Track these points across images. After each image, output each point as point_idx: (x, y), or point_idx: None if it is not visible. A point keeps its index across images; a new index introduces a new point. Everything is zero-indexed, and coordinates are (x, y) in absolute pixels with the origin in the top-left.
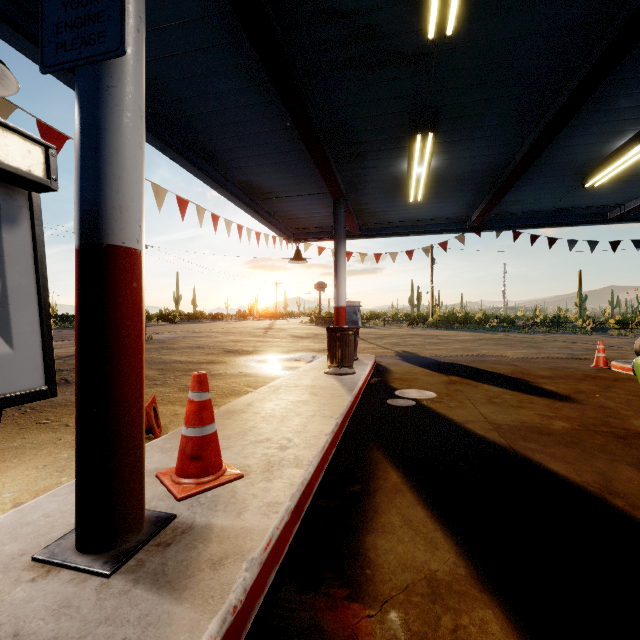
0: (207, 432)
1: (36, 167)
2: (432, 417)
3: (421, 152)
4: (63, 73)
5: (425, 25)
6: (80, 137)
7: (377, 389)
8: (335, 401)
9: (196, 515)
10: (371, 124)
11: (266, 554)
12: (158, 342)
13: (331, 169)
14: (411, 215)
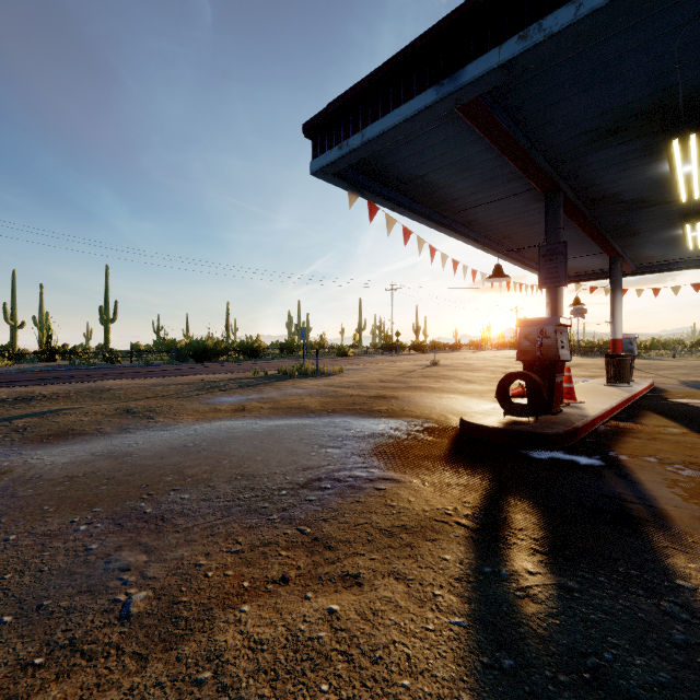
0: (572, 386)
1: (570, 324)
2: (692, 408)
3: (693, 227)
4: (475, 244)
5: (679, 197)
6: (551, 305)
7: (651, 397)
8: (618, 394)
9: (576, 405)
10: (645, 222)
11: (605, 411)
12: (446, 366)
13: (610, 246)
14: (695, 253)
